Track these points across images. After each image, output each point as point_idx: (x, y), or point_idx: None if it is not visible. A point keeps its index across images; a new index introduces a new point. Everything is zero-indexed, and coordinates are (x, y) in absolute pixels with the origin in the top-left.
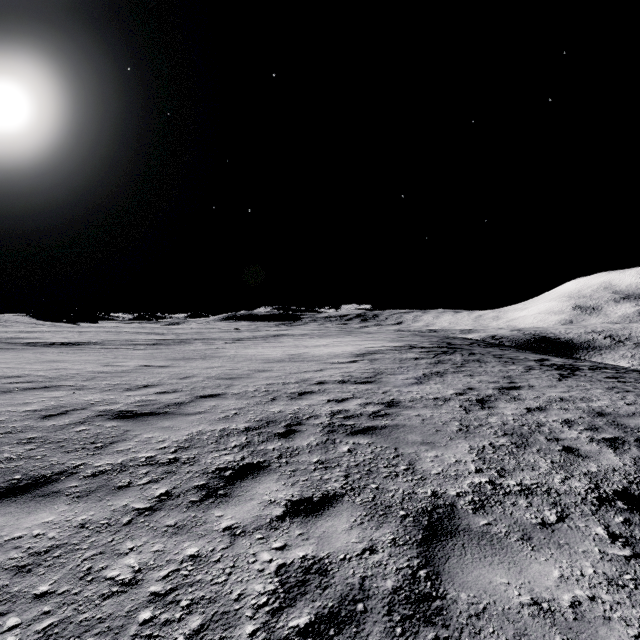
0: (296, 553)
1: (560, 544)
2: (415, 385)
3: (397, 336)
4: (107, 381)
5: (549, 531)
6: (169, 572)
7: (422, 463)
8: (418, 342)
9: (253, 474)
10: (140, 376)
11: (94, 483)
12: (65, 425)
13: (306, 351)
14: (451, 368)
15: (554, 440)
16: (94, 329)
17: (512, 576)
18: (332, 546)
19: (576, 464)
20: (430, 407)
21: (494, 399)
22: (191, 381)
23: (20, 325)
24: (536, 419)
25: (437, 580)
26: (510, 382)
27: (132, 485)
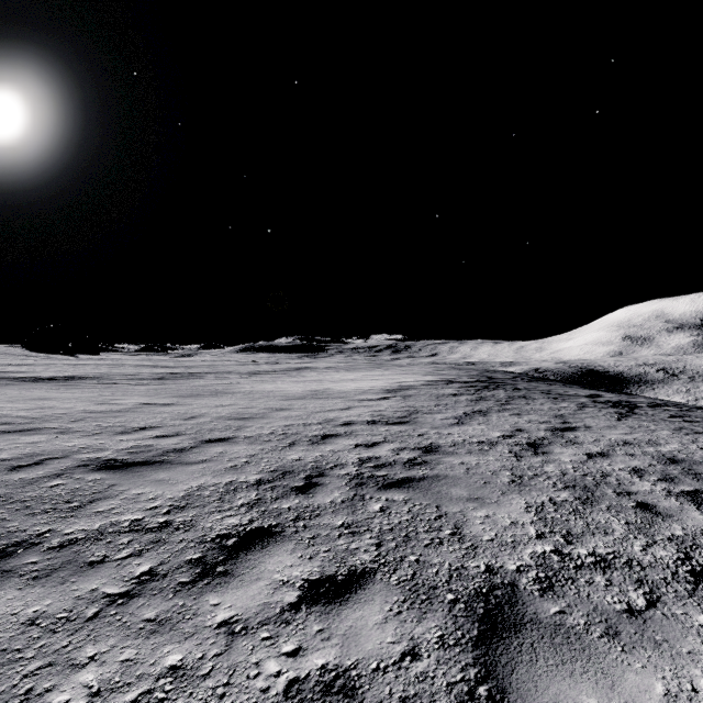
0: (313, 661)
1: (657, 641)
2: (456, 426)
3: (432, 369)
4: (98, 422)
5: (640, 622)
6: (138, 695)
7: (471, 526)
8: (456, 376)
9: (262, 543)
10: (138, 416)
11: (59, 558)
12: (37, 478)
13: (331, 386)
14: (495, 406)
15: (625, 494)
16: (93, 362)
17: (602, 694)
18: (361, 649)
19: (656, 526)
20: (475, 453)
21: (548, 443)
22: (197, 422)
23: (9, 357)
24: (599, 467)
25: (503, 702)
26: (563, 422)
27: (107, 560)
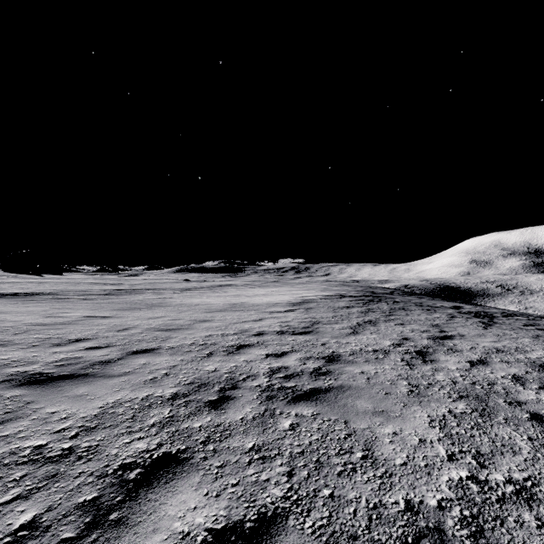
0: None
1: None
2: (352, 335)
3: (327, 286)
4: (39, 335)
5: None
6: None
7: (381, 446)
8: (346, 291)
9: (167, 475)
10: (78, 328)
11: None
12: None
13: (247, 300)
14: (381, 317)
15: (516, 404)
16: (55, 280)
17: None
18: None
19: None
20: (372, 362)
21: (432, 351)
22: (128, 333)
23: None
24: (484, 375)
25: None
26: (440, 331)
27: None
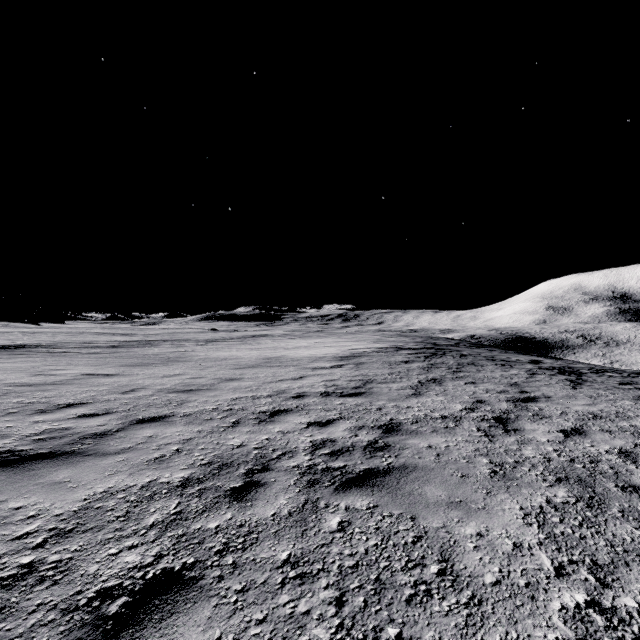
0: None
1: None
2: (413, 397)
3: (381, 336)
4: (21, 398)
5: None
6: None
7: (463, 554)
8: (403, 343)
9: (164, 607)
10: (72, 389)
11: None
12: None
13: (285, 354)
14: (448, 373)
15: (631, 489)
16: (53, 330)
17: None
18: None
19: None
20: (441, 432)
21: (514, 417)
22: (135, 396)
23: None
24: (583, 449)
25: None
26: (521, 391)
27: None
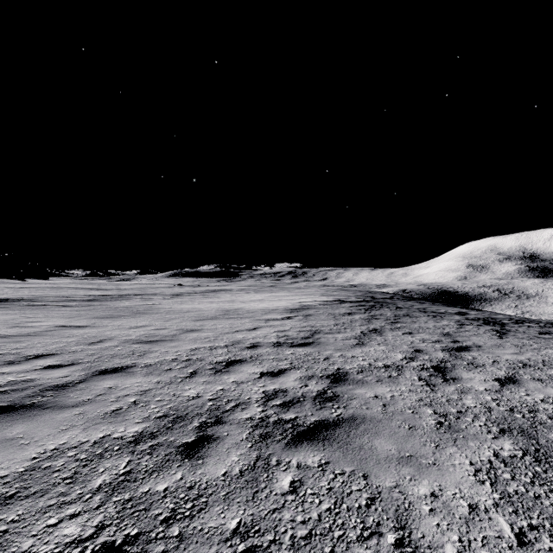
0: None
1: None
2: (358, 347)
3: (326, 291)
4: None
5: None
6: None
7: (419, 520)
8: (345, 296)
9: None
10: (43, 341)
11: None
12: None
13: (241, 306)
14: (387, 324)
15: None
16: (37, 285)
17: None
18: None
19: None
20: (385, 381)
21: (451, 366)
22: (101, 347)
23: None
24: (520, 398)
25: None
26: (454, 341)
27: None
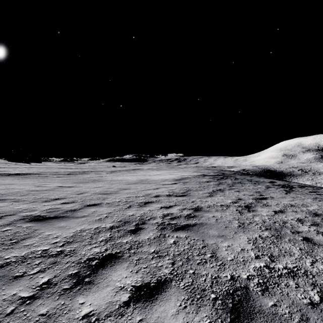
0: None
1: None
2: (209, 197)
3: (196, 169)
4: (35, 196)
5: (318, 311)
6: None
7: (220, 251)
8: (207, 173)
9: (111, 263)
10: (55, 193)
11: None
12: None
13: (149, 178)
14: (227, 187)
15: (296, 233)
16: (38, 166)
17: None
18: None
19: (315, 250)
20: (219, 211)
21: (254, 205)
22: (84, 195)
23: None
24: (281, 218)
25: None
26: (260, 195)
27: (25, 275)
